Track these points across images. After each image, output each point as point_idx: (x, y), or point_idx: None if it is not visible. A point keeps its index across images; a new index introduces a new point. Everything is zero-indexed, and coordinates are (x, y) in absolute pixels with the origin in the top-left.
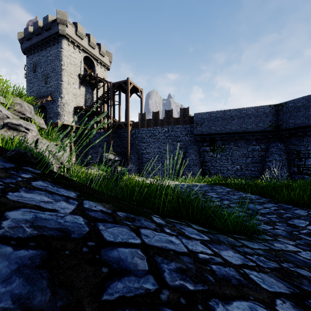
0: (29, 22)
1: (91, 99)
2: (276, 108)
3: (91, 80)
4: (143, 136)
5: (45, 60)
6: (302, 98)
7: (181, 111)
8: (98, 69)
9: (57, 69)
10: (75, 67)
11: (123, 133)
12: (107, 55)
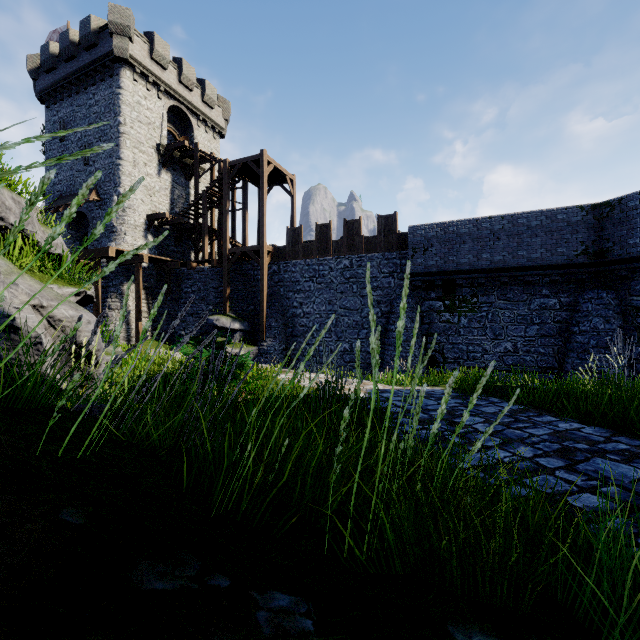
0: (53, 35)
1: (184, 199)
2: (597, 212)
3: (184, 159)
4: (295, 277)
5: (86, 113)
6: None
7: (379, 221)
8: (200, 134)
9: (110, 133)
10: (150, 130)
11: (252, 271)
12: (219, 104)
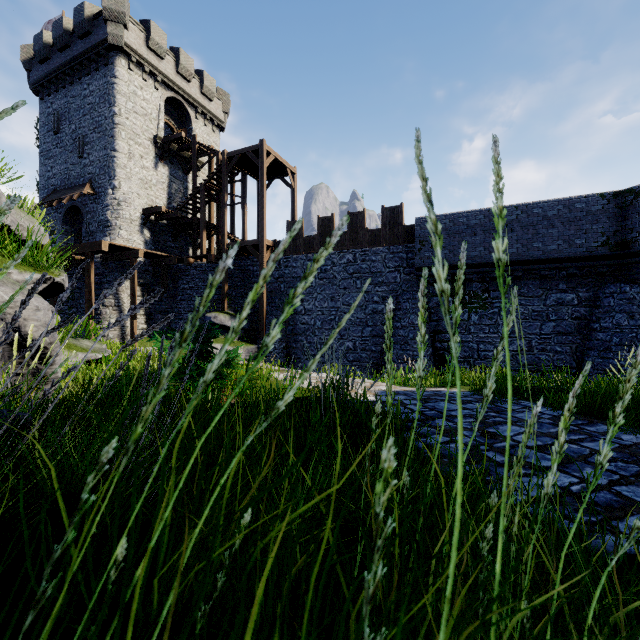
0: (48, 25)
1: (182, 193)
2: (620, 200)
3: (181, 152)
4: (296, 273)
5: (80, 104)
6: None
7: (384, 213)
8: (198, 127)
9: (105, 125)
10: (146, 121)
11: (251, 267)
12: (218, 97)
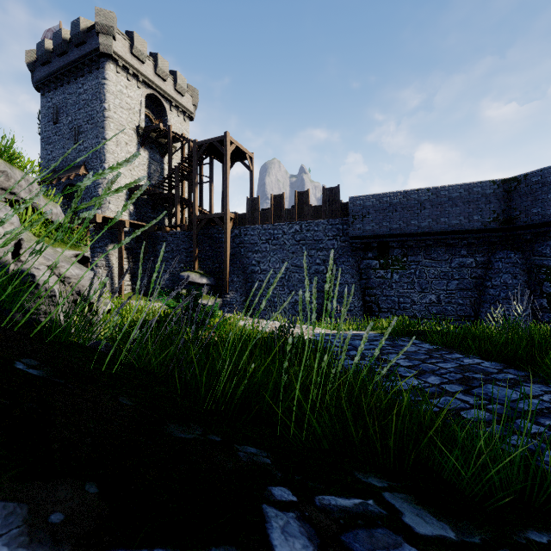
0: (47, 33)
1: (159, 173)
2: (507, 185)
3: (159, 139)
4: (254, 240)
5: (76, 100)
6: None
7: (324, 192)
8: (172, 118)
9: (97, 118)
10: (130, 114)
11: (217, 234)
12: (188, 92)
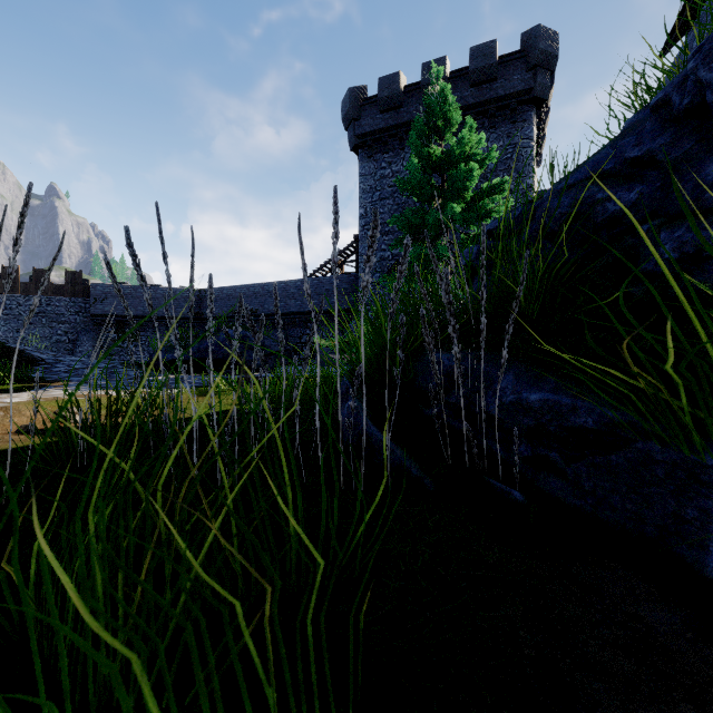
0: None
1: None
2: (199, 293)
3: None
4: None
5: None
6: (216, 289)
7: (67, 274)
8: None
9: None
10: None
11: None
12: None
